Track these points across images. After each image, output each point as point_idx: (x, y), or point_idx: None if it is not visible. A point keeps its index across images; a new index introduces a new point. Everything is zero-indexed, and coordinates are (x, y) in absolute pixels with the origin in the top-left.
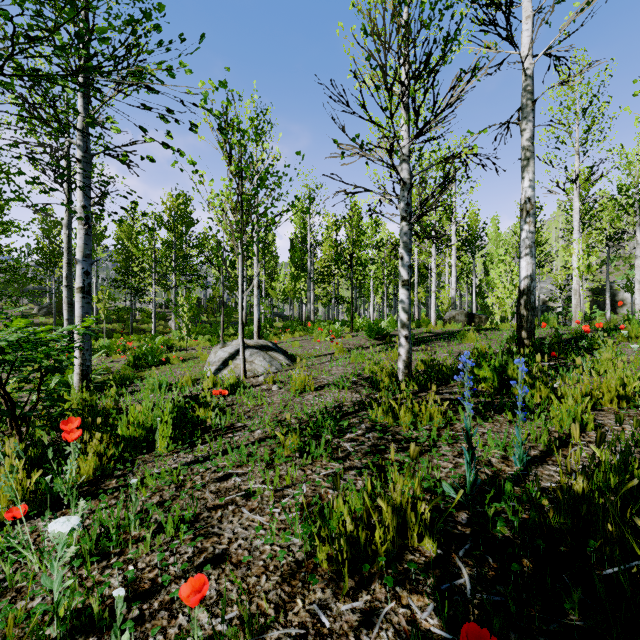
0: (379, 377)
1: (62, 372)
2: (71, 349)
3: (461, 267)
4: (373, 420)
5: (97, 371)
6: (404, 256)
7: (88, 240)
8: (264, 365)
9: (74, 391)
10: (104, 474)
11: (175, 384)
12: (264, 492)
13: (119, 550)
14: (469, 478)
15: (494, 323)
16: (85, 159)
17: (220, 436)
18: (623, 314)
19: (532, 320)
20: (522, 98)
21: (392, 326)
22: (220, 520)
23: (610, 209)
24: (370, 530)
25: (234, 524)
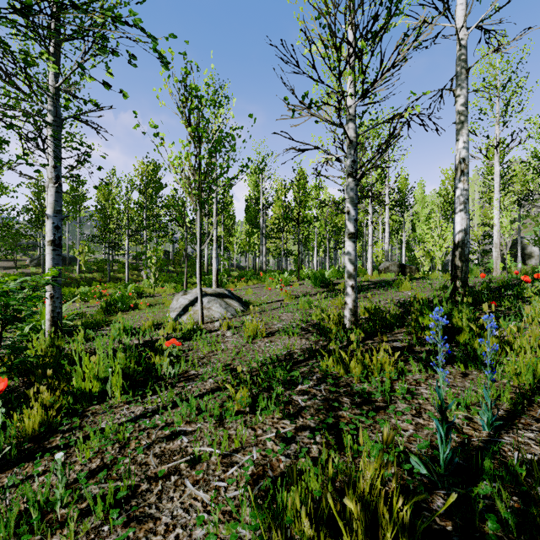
0: (326, 324)
1: (22, 321)
2: (36, 298)
3: (392, 224)
4: (323, 370)
5: (70, 316)
6: (350, 210)
7: (58, 197)
8: (220, 311)
9: (42, 337)
10: (51, 428)
11: (139, 329)
12: (211, 457)
13: (39, 538)
14: (443, 454)
15: (421, 273)
16: (55, 123)
17: (171, 388)
18: (531, 265)
19: (466, 270)
20: (456, 67)
21: (334, 275)
22: (159, 496)
23: (521, 174)
24: (331, 522)
25: (174, 503)
